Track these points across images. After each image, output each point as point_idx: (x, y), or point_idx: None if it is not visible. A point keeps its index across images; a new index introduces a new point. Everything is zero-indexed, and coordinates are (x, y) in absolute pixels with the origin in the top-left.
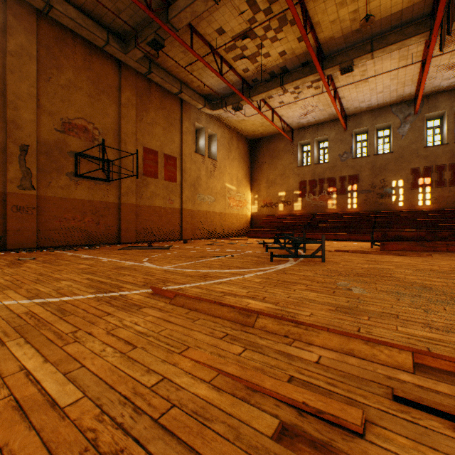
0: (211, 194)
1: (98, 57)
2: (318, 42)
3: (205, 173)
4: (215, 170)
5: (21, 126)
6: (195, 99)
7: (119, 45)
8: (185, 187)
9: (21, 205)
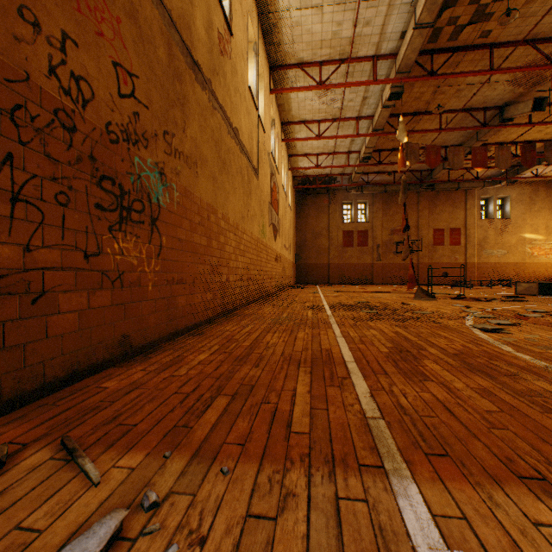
0: (501, 248)
1: None
2: (548, 140)
3: (493, 232)
4: (506, 227)
5: (377, 238)
6: (472, 186)
7: (414, 187)
8: (469, 247)
9: (377, 267)
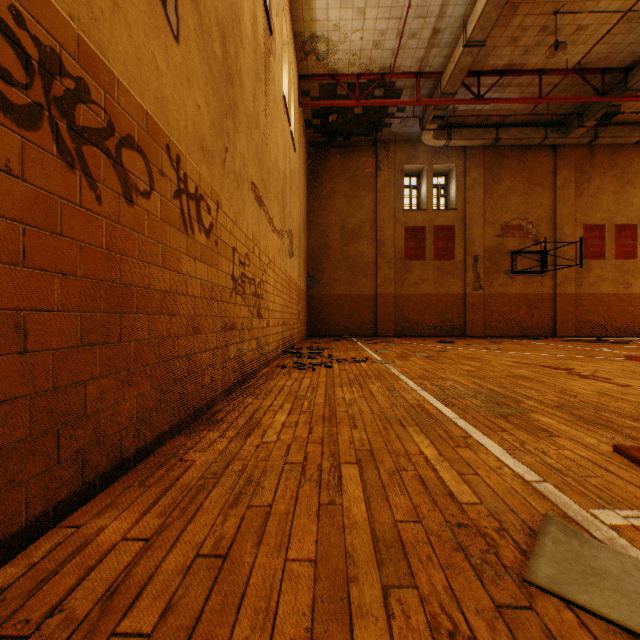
0: None
1: (531, 152)
2: None
3: None
4: None
5: (473, 242)
6: None
7: (557, 132)
8: None
9: (473, 302)
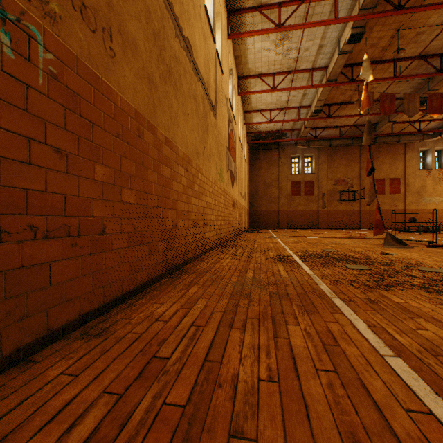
0: (439, 196)
1: (349, 147)
2: None
3: (431, 181)
4: None
5: (322, 187)
6: (412, 139)
7: (357, 141)
8: (408, 195)
9: (322, 214)
